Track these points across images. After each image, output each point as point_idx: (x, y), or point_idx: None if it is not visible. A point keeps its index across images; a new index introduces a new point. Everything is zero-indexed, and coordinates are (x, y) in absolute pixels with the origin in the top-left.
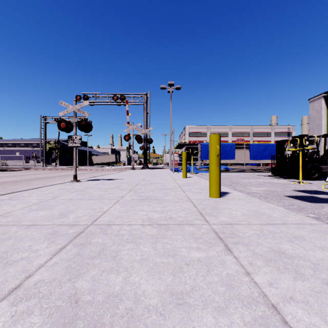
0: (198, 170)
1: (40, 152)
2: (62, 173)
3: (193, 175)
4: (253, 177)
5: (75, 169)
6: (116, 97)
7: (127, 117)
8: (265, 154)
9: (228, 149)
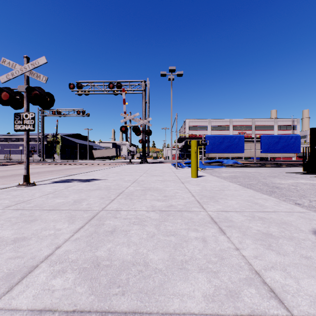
0: (203, 165)
1: (38, 146)
2: (50, 169)
3: (201, 171)
4: (281, 174)
5: (25, 166)
6: (112, 84)
7: (123, 106)
8: (278, 147)
9: (236, 141)
